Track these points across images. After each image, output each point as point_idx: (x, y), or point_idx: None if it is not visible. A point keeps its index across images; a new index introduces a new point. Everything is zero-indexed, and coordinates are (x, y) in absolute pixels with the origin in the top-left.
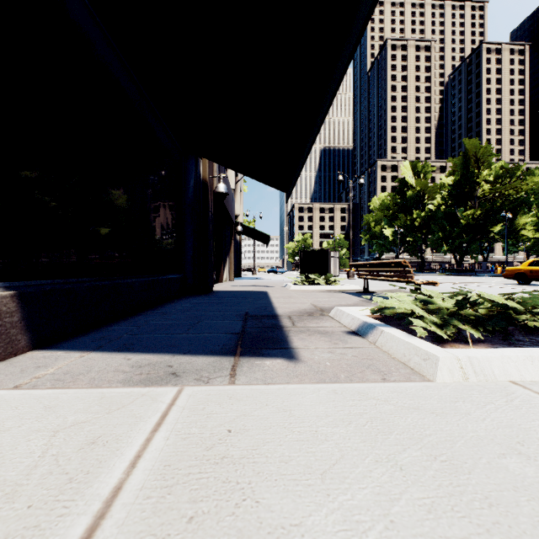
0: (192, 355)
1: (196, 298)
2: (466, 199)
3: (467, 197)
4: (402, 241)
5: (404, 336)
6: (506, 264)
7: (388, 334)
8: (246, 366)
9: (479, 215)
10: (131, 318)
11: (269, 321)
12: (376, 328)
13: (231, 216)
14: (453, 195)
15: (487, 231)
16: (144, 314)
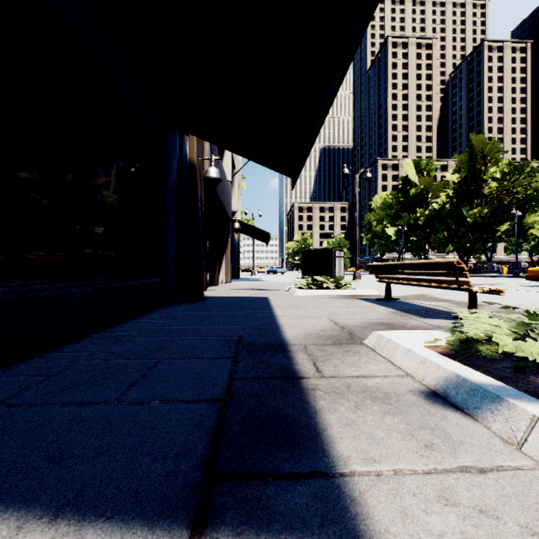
0: (71, 527)
1: (178, 308)
2: (472, 197)
3: (474, 195)
4: (405, 240)
5: None
6: (516, 265)
7: None
8: None
9: (486, 213)
10: (56, 352)
11: (274, 359)
12: (506, 404)
13: (227, 211)
14: (459, 193)
15: (493, 230)
16: (85, 341)
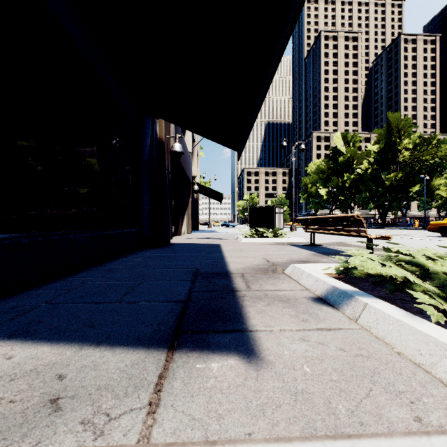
0: (107, 348)
1: (151, 251)
2: (389, 163)
3: (390, 162)
4: (335, 199)
5: (406, 317)
6: (424, 219)
7: (378, 311)
8: (180, 378)
9: (401, 177)
10: (70, 277)
11: (220, 281)
12: (354, 299)
13: (188, 176)
14: (378, 161)
15: (406, 191)
16: (87, 271)
